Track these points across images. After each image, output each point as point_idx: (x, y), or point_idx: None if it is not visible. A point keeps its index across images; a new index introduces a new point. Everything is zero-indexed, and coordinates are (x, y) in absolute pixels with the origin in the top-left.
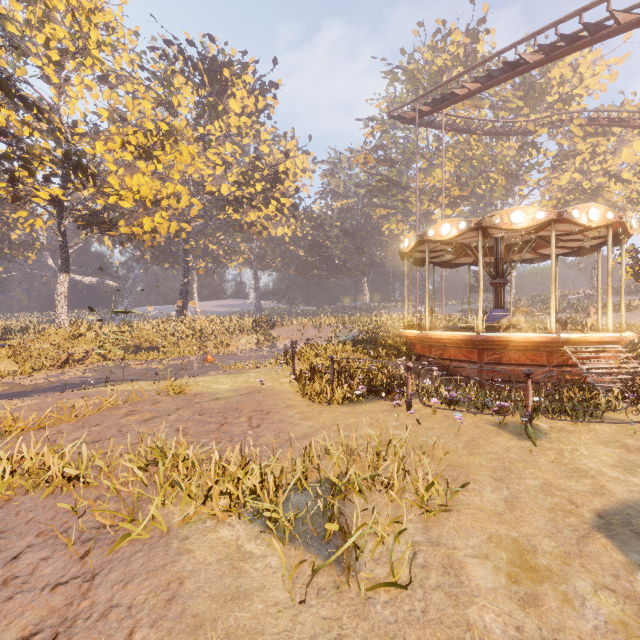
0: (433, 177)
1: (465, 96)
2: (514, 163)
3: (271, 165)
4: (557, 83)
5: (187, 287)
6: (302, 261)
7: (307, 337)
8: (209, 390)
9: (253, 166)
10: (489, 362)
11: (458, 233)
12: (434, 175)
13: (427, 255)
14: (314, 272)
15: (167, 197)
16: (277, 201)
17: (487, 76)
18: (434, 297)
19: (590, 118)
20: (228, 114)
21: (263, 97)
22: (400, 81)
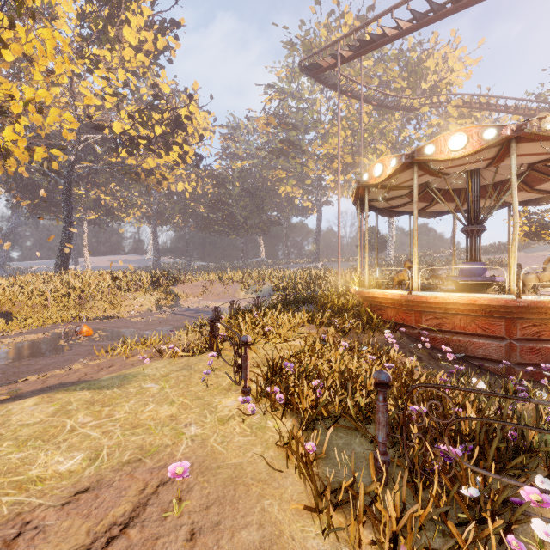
0: (330, 143)
1: (394, 36)
2: (395, 139)
3: (172, 107)
4: (433, 70)
5: (70, 237)
6: (203, 217)
7: (214, 294)
8: (2, 502)
9: (152, 106)
10: (524, 338)
11: (480, 146)
12: (331, 141)
13: (416, 184)
14: (215, 228)
15: (23, 104)
16: (179, 147)
17: (422, 13)
18: (377, 249)
19: (463, 101)
20: (121, 44)
21: (163, 36)
22: (298, 52)
